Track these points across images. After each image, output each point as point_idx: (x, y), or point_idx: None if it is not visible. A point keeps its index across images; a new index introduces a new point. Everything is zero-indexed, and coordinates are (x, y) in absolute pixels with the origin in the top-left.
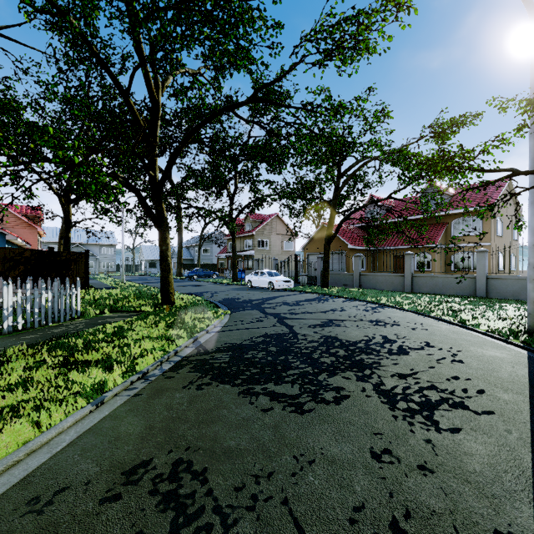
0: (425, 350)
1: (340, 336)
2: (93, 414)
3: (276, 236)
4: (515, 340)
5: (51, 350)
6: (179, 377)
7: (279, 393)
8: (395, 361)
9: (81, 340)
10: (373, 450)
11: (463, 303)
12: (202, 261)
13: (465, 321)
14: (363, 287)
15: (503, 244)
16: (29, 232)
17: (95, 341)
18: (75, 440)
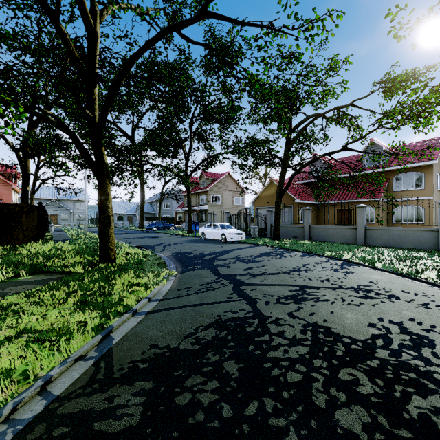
0: None
1: (334, 326)
2: None
3: (228, 192)
4: None
5: None
6: None
7: None
8: None
9: None
10: None
11: (436, 259)
12: (163, 215)
13: None
14: (313, 239)
15: None
16: (4, 188)
17: None
18: None
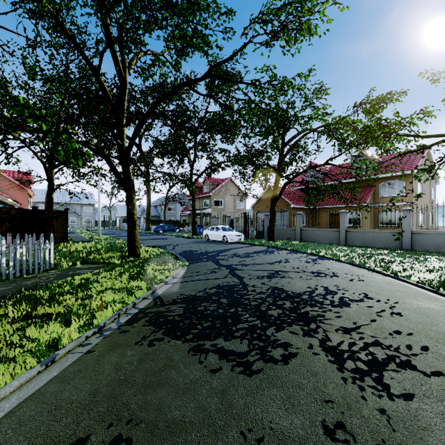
0: (365, 301)
1: (286, 287)
2: (40, 375)
3: (230, 197)
4: (444, 292)
5: (17, 302)
6: (134, 331)
7: (229, 350)
8: (338, 314)
9: (47, 293)
10: (325, 423)
11: (392, 255)
12: (167, 218)
13: (396, 272)
14: (303, 240)
15: (423, 204)
16: (20, 193)
17: (60, 293)
18: (14, 409)
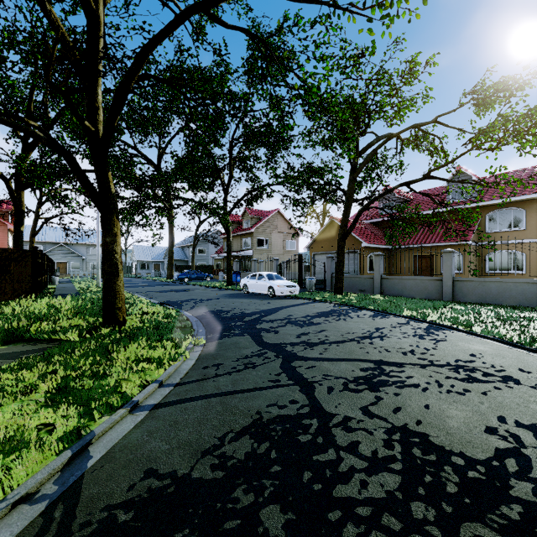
0: None
1: (433, 432)
2: None
3: (277, 234)
4: None
5: None
6: None
7: None
8: None
9: None
10: None
11: None
12: (197, 262)
13: None
14: (385, 293)
15: None
16: None
17: None
18: None
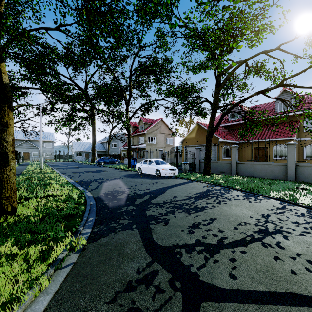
0: None
1: None
2: None
3: (161, 134)
4: None
5: None
6: None
7: None
8: None
9: None
10: None
11: None
12: (111, 152)
13: None
14: (240, 174)
15: None
16: None
17: None
18: None
